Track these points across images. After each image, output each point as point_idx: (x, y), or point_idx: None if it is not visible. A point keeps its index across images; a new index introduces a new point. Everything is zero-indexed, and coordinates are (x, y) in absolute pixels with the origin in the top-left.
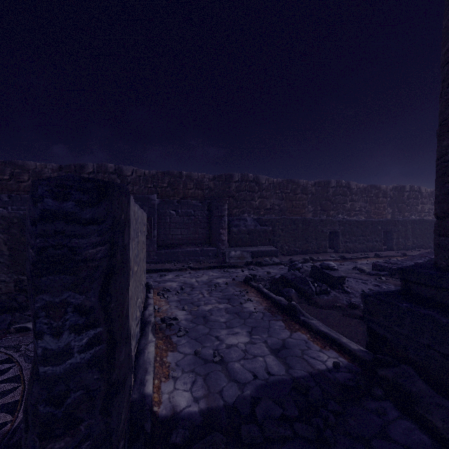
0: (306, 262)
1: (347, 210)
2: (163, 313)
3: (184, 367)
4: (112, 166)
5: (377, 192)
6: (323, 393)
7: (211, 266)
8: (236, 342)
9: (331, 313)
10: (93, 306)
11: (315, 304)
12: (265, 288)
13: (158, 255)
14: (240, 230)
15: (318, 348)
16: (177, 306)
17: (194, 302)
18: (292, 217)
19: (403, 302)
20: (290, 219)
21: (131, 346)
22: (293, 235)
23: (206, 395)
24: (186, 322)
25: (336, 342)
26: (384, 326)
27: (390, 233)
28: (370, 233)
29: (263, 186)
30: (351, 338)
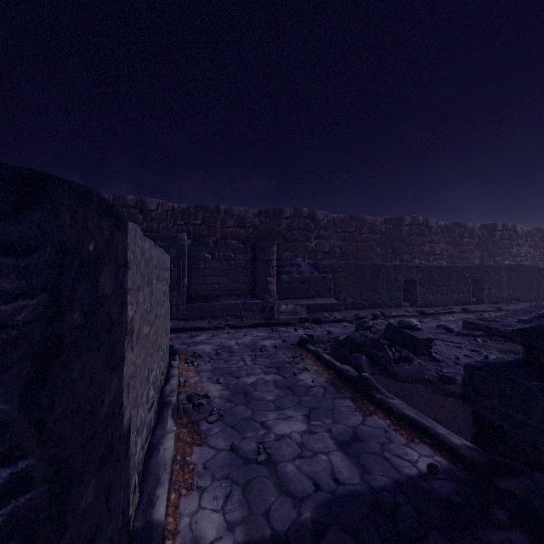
0: (376, 318)
1: (425, 253)
2: (190, 387)
3: (215, 471)
4: (132, 198)
5: (461, 231)
6: (418, 514)
7: (256, 324)
8: (289, 431)
9: (416, 389)
10: (5, 420)
11: (394, 376)
12: (326, 353)
13: (188, 309)
14: (292, 278)
15: (404, 440)
16: (209, 378)
17: (233, 371)
18: (357, 262)
19: (530, 380)
20: (356, 265)
21: (135, 445)
22: (359, 284)
23: (246, 518)
24: (220, 401)
25: (429, 432)
26: (500, 412)
27: (480, 283)
28: (455, 282)
29: (321, 224)
30: (449, 426)
